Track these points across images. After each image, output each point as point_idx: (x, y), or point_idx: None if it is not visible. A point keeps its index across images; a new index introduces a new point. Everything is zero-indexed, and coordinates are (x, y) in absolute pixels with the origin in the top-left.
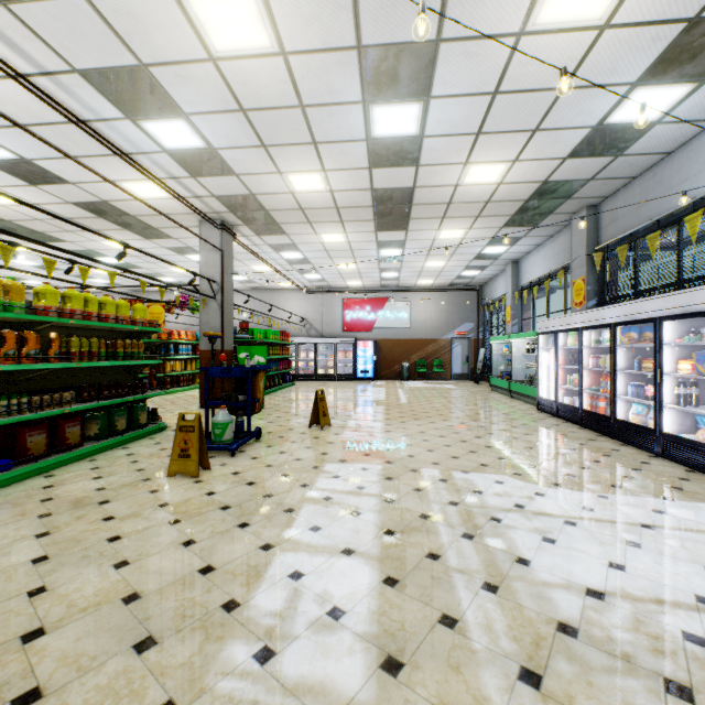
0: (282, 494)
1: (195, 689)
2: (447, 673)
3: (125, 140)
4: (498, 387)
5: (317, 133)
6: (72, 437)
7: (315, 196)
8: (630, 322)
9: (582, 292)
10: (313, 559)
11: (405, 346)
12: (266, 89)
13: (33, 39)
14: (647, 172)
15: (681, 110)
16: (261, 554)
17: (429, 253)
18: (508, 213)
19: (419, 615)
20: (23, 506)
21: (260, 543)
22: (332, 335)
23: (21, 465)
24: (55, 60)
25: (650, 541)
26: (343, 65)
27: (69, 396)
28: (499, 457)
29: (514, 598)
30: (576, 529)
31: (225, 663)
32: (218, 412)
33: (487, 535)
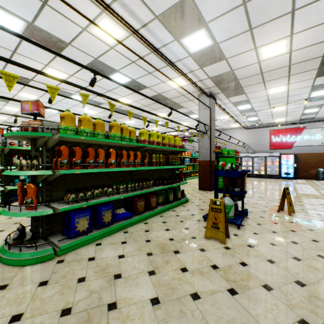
0: (313, 285)
1: None
2: None
3: (172, 55)
4: None
5: None
6: (153, 203)
7: (275, 60)
8: None
9: None
10: None
11: (320, 157)
12: None
13: (140, 4)
14: None
15: None
16: None
17: None
18: None
19: None
20: (138, 242)
21: None
22: (262, 152)
23: (135, 215)
24: (148, 14)
25: None
26: None
27: (152, 183)
28: None
29: None
30: None
31: None
32: (225, 198)
33: None
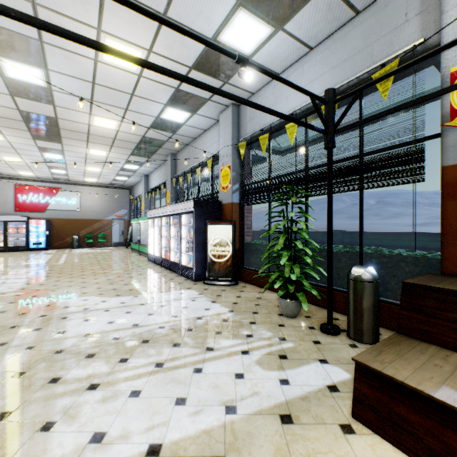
0: None
1: None
2: None
3: None
4: (135, 249)
5: None
6: None
7: None
8: (174, 214)
9: (169, 197)
10: None
11: (76, 224)
12: None
13: None
14: (190, 144)
15: (191, 122)
16: None
17: (86, 162)
18: (130, 148)
19: None
20: None
21: None
22: (3, 214)
23: None
24: None
25: (137, 309)
26: None
27: None
28: (99, 287)
29: (41, 348)
30: (107, 312)
31: None
32: None
33: (51, 326)
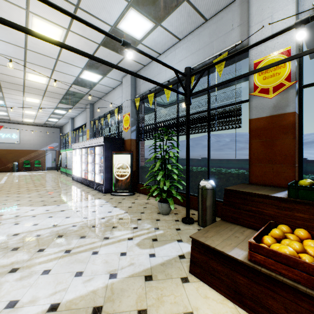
0: None
1: None
2: None
3: None
4: (63, 172)
5: None
6: None
7: None
8: (90, 146)
9: (89, 134)
10: None
11: (16, 153)
12: None
13: None
14: (103, 97)
15: (103, 82)
16: None
17: (24, 106)
18: (58, 98)
19: None
20: None
21: None
22: None
23: None
24: None
25: (58, 214)
26: None
27: None
28: (30, 200)
29: None
30: (34, 217)
31: None
32: None
33: None
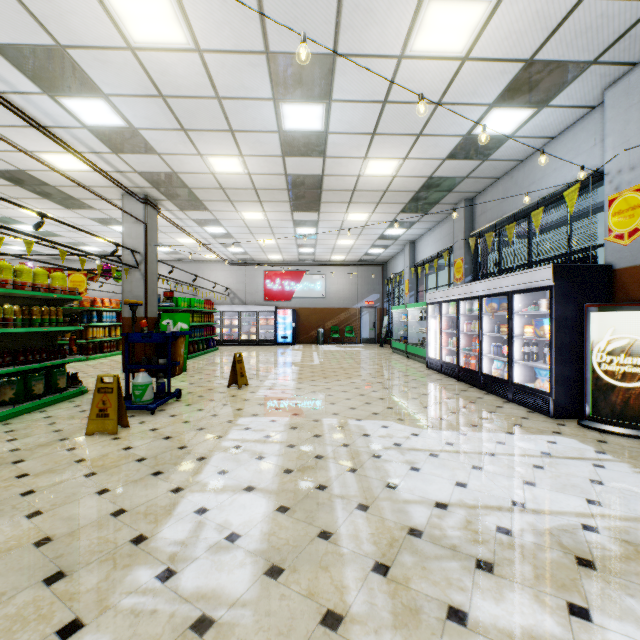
0: (196, 445)
1: (100, 607)
2: (318, 572)
3: (42, 113)
4: (398, 349)
5: (234, 123)
6: None
7: (235, 178)
8: (492, 295)
9: (461, 270)
10: (218, 496)
11: (321, 314)
12: (183, 80)
13: None
14: (507, 174)
15: (527, 128)
16: (171, 496)
17: (339, 233)
18: (403, 201)
19: (302, 532)
20: None
21: (171, 487)
22: (254, 304)
23: None
24: None
25: (489, 465)
26: (254, 66)
27: None
28: (389, 407)
29: (380, 514)
30: (437, 459)
31: (130, 585)
32: (138, 375)
33: (367, 468)
